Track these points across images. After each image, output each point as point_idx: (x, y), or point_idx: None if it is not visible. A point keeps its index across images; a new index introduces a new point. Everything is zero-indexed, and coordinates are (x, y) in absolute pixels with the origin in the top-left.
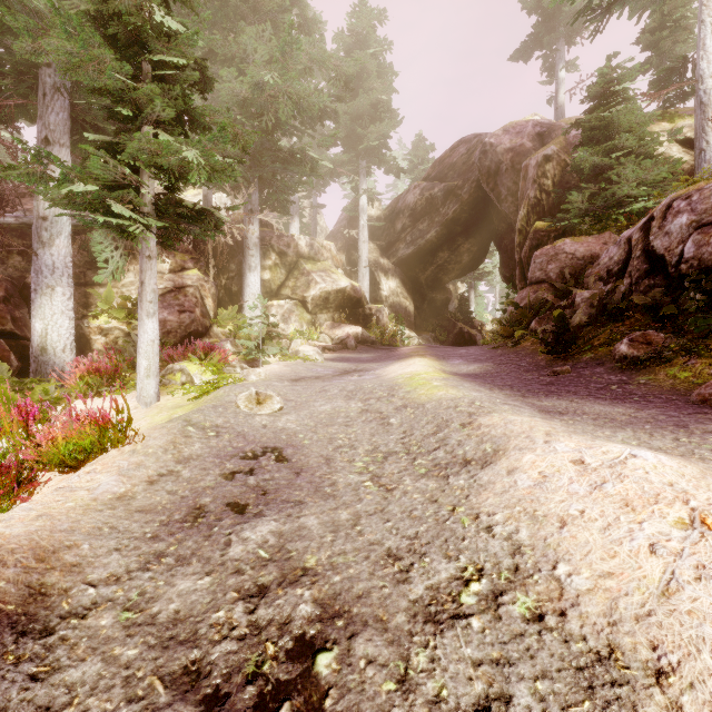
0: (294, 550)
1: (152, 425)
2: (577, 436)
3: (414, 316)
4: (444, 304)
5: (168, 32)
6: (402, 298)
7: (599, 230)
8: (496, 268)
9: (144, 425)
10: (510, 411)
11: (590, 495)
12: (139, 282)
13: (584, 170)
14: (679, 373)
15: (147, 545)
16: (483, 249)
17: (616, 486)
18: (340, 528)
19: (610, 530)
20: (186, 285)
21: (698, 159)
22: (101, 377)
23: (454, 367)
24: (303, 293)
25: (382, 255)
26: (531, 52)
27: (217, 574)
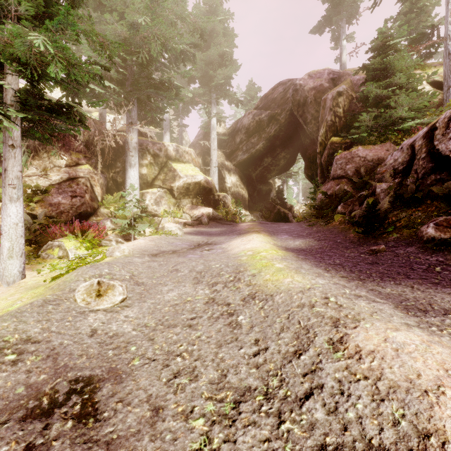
0: None
1: None
2: None
3: (248, 201)
4: (268, 193)
5: None
6: (240, 189)
7: (380, 141)
8: (299, 170)
9: None
10: (374, 313)
11: None
12: (3, 169)
13: (369, 99)
14: None
15: None
16: (293, 157)
17: None
18: None
19: None
20: (79, 176)
21: (446, 94)
22: None
23: (283, 242)
24: (170, 184)
25: (226, 159)
26: (324, 28)
27: None
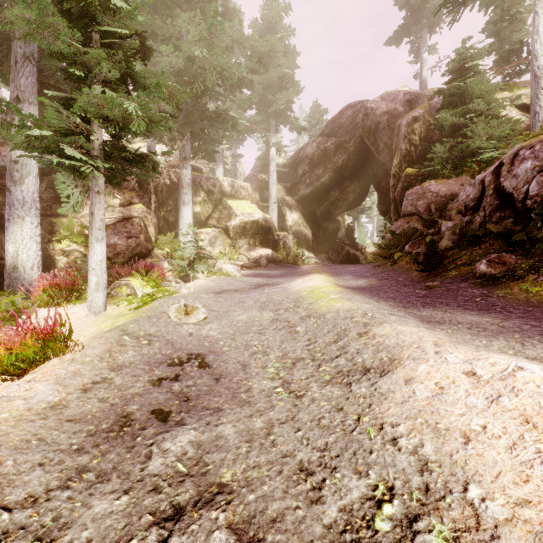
0: (211, 462)
1: (97, 332)
2: (462, 347)
3: (312, 241)
4: (335, 232)
5: (114, 9)
6: (302, 227)
7: (456, 175)
8: (374, 205)
9: (90, 332)
10: (397, 321)
11: (488, 409)
12: (90, 212)
13: (445, 128)
14: (530, 288)
15: (71, 459)
16: (365, 190)
17: (513, 401)
18: (255, 438)
19: (516, 449)
20: (133, 216)
21: (532, 120)
22: (61, 290)
23: (345, 282)
24: (225, 223)
25: (287, 194)
26: (401, 39)
27: (135, 492)
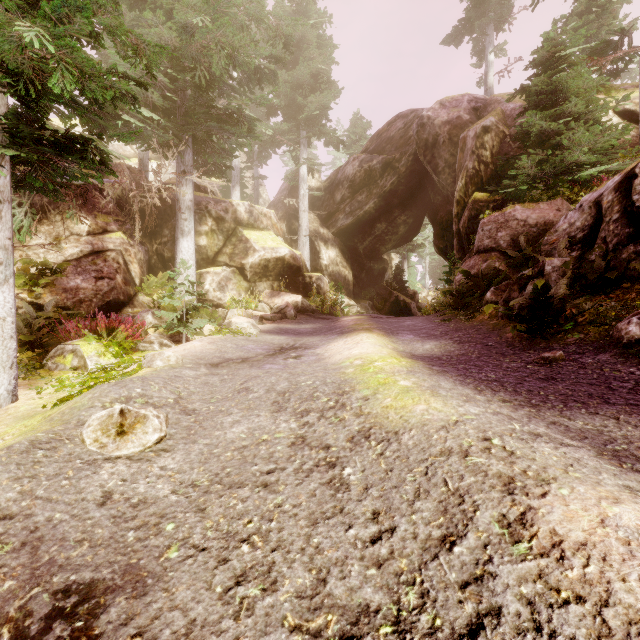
0: None
1: None
2: None
3: (353, 285)
4: (381, 273)
5: None
6: (341, 267)
7: (547, 198)
8: (426, 241)
9: None
10: (569, 467)
11: None
12: None
13: (531, 136)
14: None
15: None
16: (418, 222)
17: None
18: None
19: None
20: (107, 249)
21: None
22: None
23: (407, 345)
24: (240, 260)
25: (322, 225)
26: (461, 37)
27: None
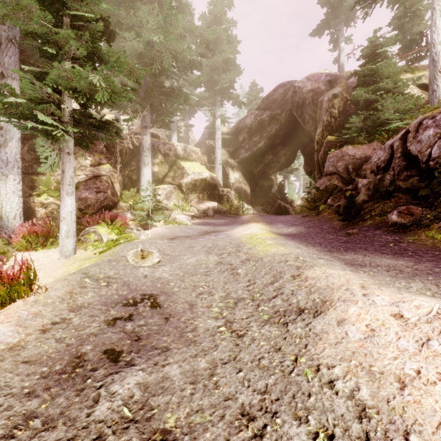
0: (156, 406)
1: (65, 274)
2: (386, 289)
3: (250, 196)
4: (269, 188)
5: None
6: (242, 184)
7: (369, 141)
8: (301, 166)
9: (59, 273)
10: (325, 264)
11: (420, 353)
12: (61, 170)
13: (360, 102)
14: (436, 235)
15: (20, 403)
16: (293, 154)
17: None
18: (199, 379)
19: None
20: (101, 174)
21: (431, 96)
22: (38, 237)
23: (278, 229)
24: (179, 180)
25: (230, 157)
26: (323, 31)
27: None
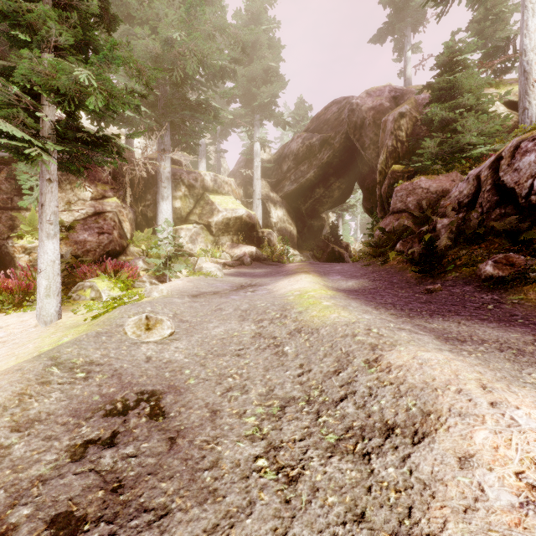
0: None
1: (35, 352)
2: (520, 390)
3: (297, 238)
4: (320, 229)
5: None
6: (287, 224)
7: (446, 171)
8: (358, 202)
9: (29, 350)
10: (411, 341)
11: None
12: (39, 204)
13: (434, 122)
14: None
15: None
16: (349, 187)
17: None
18: None
19: None
20: (106, 210)
21: (521, 116)
22: (12, 294)
23: (335, 283)
24: (207, 219)
25: (271, 190)
26: (385, 37)
27: None
